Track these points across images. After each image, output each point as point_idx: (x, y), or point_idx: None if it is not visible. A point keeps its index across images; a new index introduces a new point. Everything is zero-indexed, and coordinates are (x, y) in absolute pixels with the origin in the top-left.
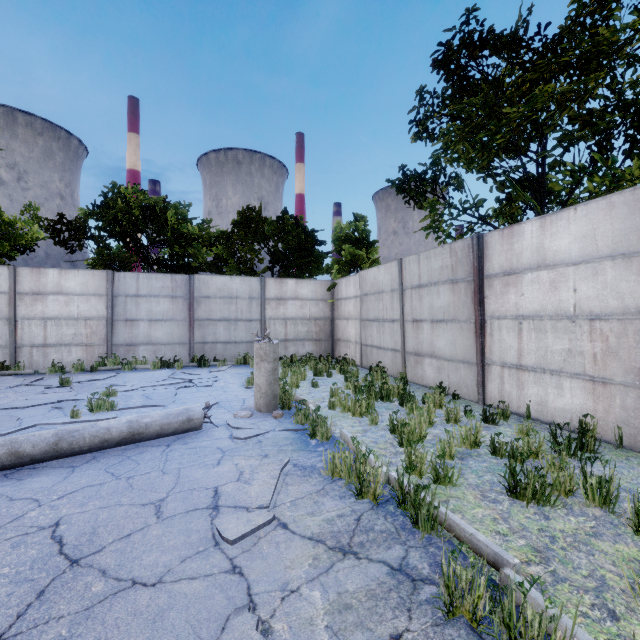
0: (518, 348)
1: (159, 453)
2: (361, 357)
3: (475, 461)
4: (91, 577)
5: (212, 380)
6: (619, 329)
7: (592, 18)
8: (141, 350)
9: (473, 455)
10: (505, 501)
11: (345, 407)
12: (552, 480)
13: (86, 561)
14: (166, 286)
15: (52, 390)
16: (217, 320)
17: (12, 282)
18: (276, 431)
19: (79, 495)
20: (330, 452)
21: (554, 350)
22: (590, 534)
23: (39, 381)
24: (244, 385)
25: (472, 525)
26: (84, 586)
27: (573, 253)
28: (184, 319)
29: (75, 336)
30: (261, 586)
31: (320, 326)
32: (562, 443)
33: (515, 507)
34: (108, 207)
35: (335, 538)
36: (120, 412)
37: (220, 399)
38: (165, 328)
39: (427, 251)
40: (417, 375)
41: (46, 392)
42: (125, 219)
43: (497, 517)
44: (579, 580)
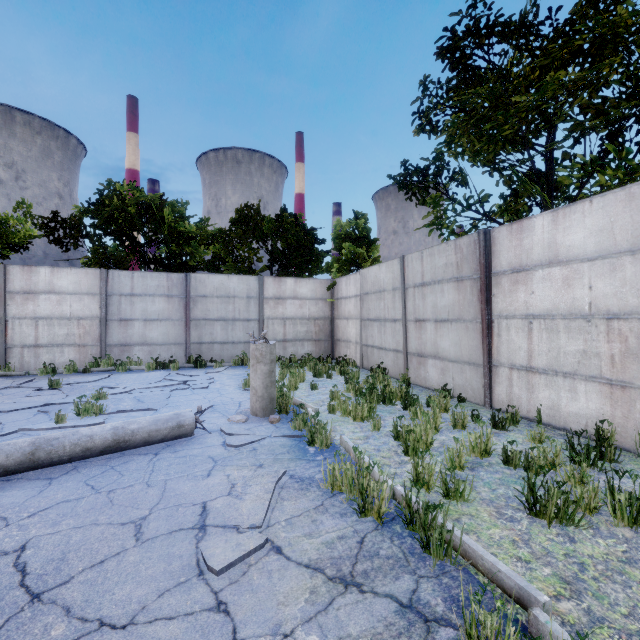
0: (528, 349)
1: (145, 463)
2: (362, 358)
3: (487, 472)
4: (52, 617)
5: (208, 382)
6: (639, 329)
7: (606, 1)
8: (136, 351)
9: (484, 465)
10: (523, 519)
11: (346, 411)
12: (574, 495)
13: (49, 595)
14: (162, 285)
15: (40, 392)
16: (214, 320)
17: (2, 281)
18: (272, 437)
19: (52, 512)
20: (330, 461)
21: (567, 351)
22: (623, 560)
23: (29, 383)
24: (241, 387)
25: (489, 549)
26: (42, 629)
27: (588, 248)
28: (180, 319)
29: (68, 336)
30: (249, 629)
31: (320, 326)
32: (580, 452)
33: (535, 527)
34: (103, 205)
35: (335, 566)
36: (109, 416)
37: (215, 402)
38: (161, 328)
39: (431, 248)
40: (420, 377)
41: (34, 395)
42: (121, 217)
43: (516, 539)
44: (619, 620)
